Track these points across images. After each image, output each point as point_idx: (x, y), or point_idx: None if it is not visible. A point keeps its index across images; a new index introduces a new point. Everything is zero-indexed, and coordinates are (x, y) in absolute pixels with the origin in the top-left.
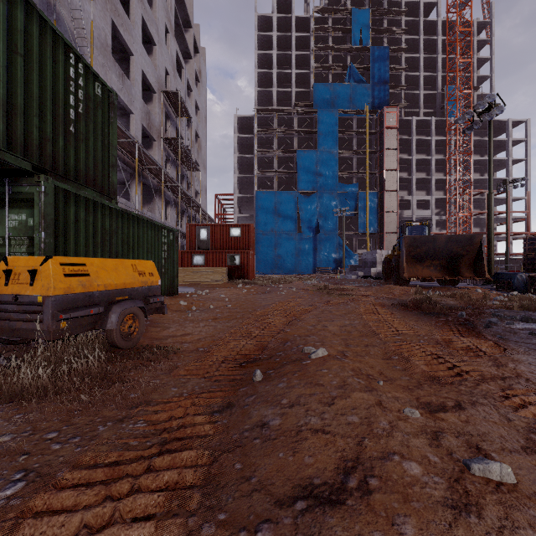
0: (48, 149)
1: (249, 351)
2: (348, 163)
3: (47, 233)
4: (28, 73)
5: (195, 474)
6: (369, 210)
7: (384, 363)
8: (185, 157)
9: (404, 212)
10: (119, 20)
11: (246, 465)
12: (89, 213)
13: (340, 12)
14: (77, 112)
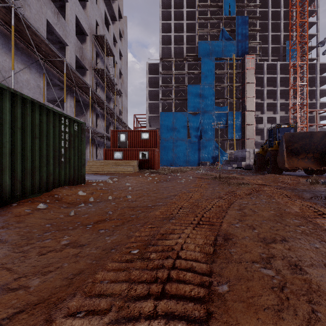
0: None
1: None
2: (221, 93)
3: None
4: None
5: None
6: (235, 124)
7: None
8: (110, 84)
9: (258, 125)
10: None
11: None
12: None
13: None
14: None
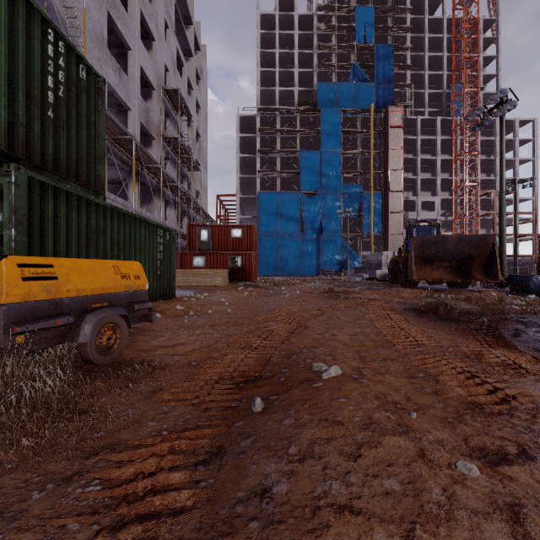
0: (21, 135)
1: (248, 367)
2: (352, 163)
3: (18, 230)
4: None
5: None
6: (374, 211)
7: (410, 384)
8: (185, 156)
9: (408, 213)
10: (116, 12)
11: None
12: (71, 209)
13: (344, 10)
14: (57, 96)
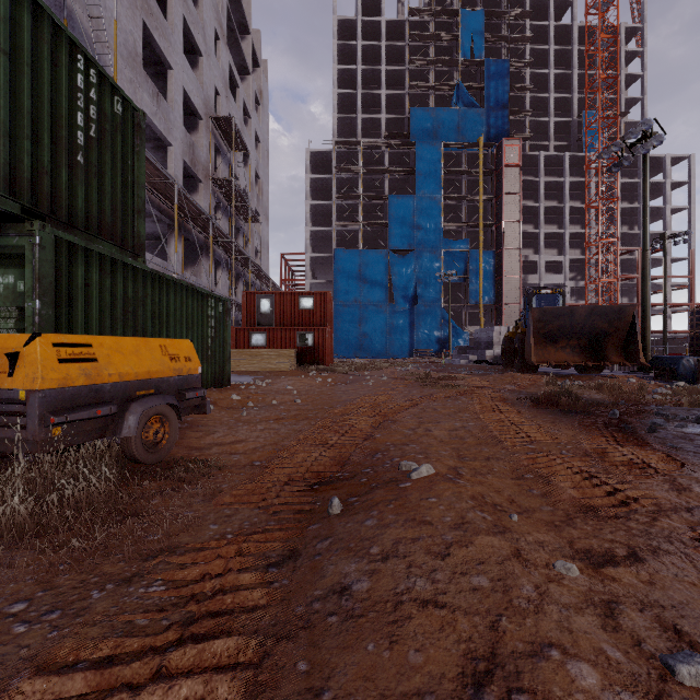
0: (46, 185)
1: (323, 466)
2: (456, 213)
3: (43, 301)
4: (16, 78)
5: (232, 683)
6: (483, 274)
7: (515, 486)
8: (241, 203)
9: (528, 276)
10: (153, 21)
11: (315, 665)
12: (104, 275)
13: (445, 15)
14: (88, 136)
